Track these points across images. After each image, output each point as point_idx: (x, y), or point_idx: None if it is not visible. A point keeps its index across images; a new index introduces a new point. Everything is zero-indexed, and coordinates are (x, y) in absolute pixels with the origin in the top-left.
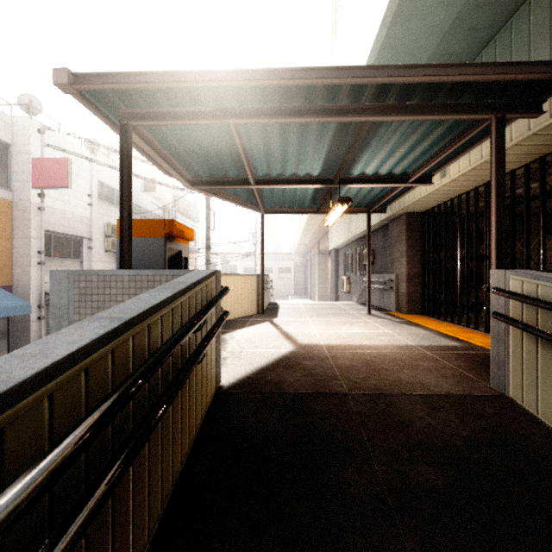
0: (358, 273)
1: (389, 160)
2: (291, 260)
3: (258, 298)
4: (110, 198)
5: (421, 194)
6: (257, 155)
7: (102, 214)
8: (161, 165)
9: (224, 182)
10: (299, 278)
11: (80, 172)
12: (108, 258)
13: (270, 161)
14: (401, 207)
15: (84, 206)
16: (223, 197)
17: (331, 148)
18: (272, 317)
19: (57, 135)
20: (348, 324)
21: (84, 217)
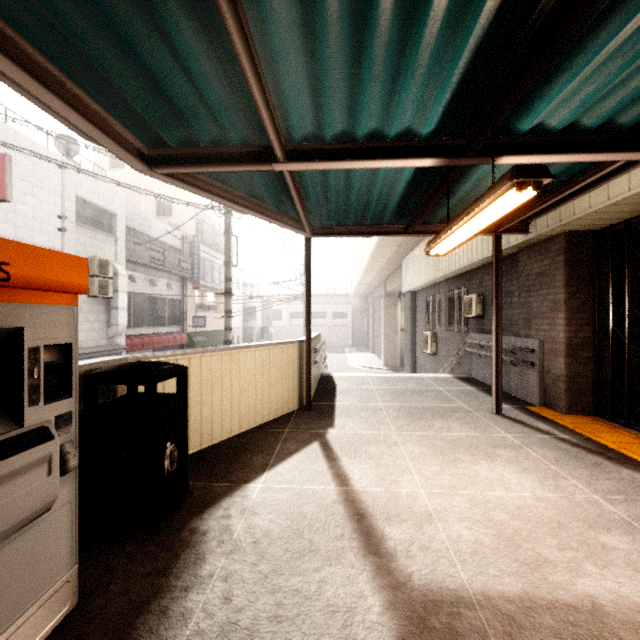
0: (452, 329)
1: (639, 71)
2: (348, 303)
3: (301, 382)
4: (99, 222)
5: (632, 187)
6: (282, 49)
7: (84, 244)
8: (12, 77)
9: (219, 157)
10: (358, 325)
11: (45, 183)
12: (93, 306)
13: (319, 77)
14: (564, 220)
15: (51, 232)
16: (230, 200)
17: (505, 9)
18: (326, 423)
19: (2, 125)
20: (479, 455)
21: (51, 248)
